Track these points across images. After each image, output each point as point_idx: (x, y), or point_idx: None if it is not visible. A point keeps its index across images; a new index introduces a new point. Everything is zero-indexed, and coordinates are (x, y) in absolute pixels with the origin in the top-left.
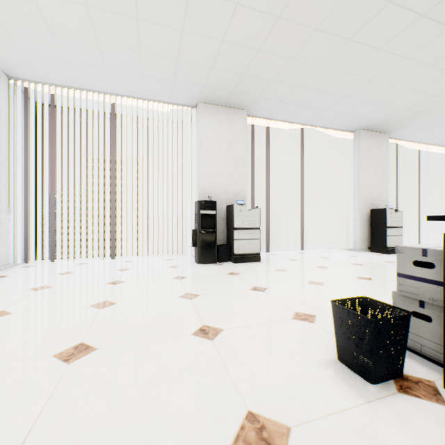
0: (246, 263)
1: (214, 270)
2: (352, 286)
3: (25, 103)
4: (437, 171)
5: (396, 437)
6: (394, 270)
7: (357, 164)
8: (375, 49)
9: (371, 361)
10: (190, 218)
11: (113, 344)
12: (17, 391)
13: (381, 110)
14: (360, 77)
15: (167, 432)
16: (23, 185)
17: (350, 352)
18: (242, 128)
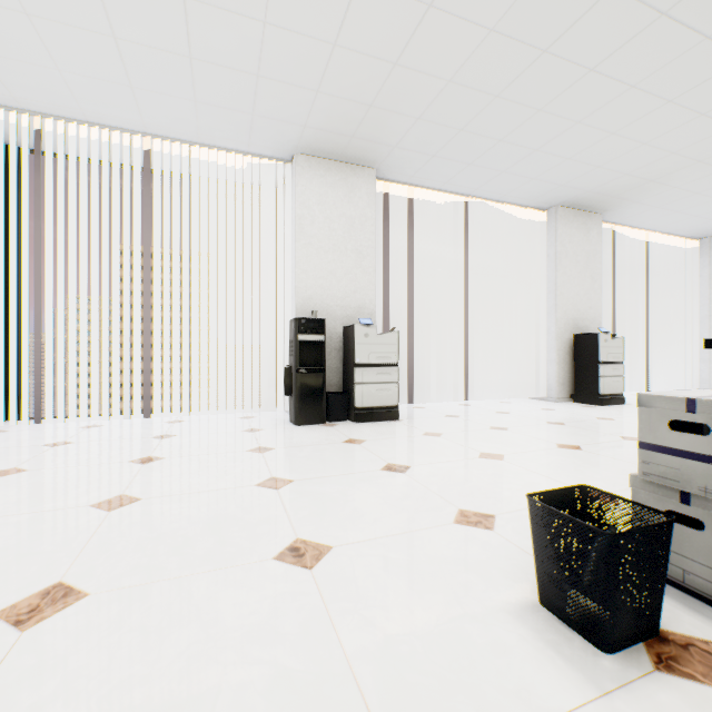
0: (375, 423)
1: (321, 435)
2: (551, 460)
3: None
4: (674, 275)
5: None
6: (615, 433)
7: (552, 262)
8: (585, 70)
9: (606, 610)
10: (283, 348)
11: (121, 584)
12: None
13: (591, 174)
14: (560, 118)
15: None
16: None
17: (563, 591)
18: (368, 198)
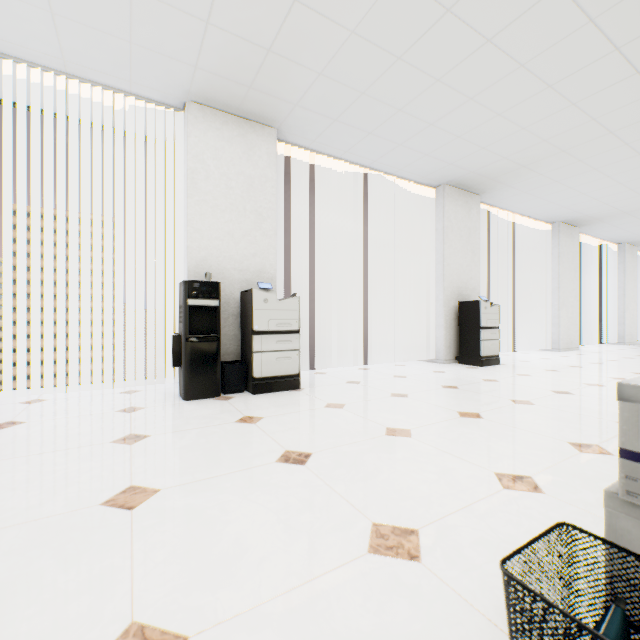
0: (275, 394)
1: (212, 412)
2: (459, 434)
3: None
4: (531, 253)
5: None
6: (504, 396)
7: (440, 235)
8: (483, 40)
9: None
10: (176, 314)
11: None
12: None
13: (476, 155)
14: (456, 91)
15: None
16: None
17: None
18: (269, 158)
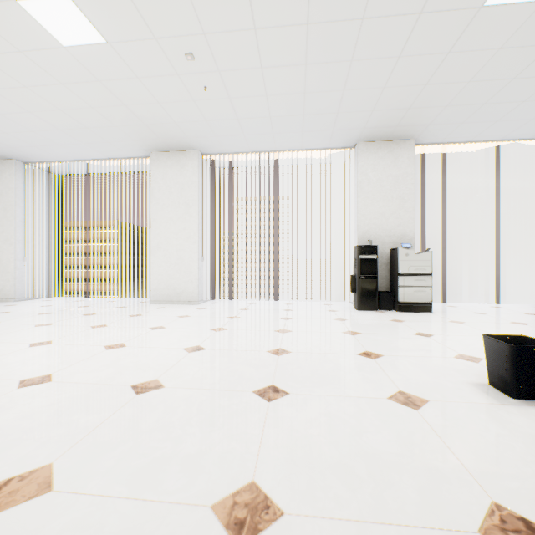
0: (413, 313)
1: (375, 316)
2: None
3: (210, 171)
4: None
5: (513, 418)
6: None
7: None
8: None
9: (512, 379)
10: (348, 263)
11: (301, 351)
12: (258, 361)
13: None
14: None
15: (347, 387)
16: (209, 238)
17: (496, 375)
18: (408, 161)
